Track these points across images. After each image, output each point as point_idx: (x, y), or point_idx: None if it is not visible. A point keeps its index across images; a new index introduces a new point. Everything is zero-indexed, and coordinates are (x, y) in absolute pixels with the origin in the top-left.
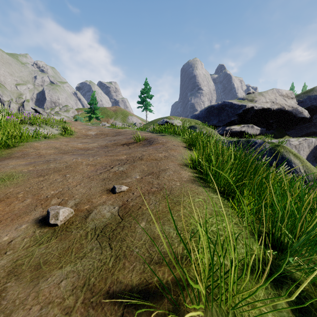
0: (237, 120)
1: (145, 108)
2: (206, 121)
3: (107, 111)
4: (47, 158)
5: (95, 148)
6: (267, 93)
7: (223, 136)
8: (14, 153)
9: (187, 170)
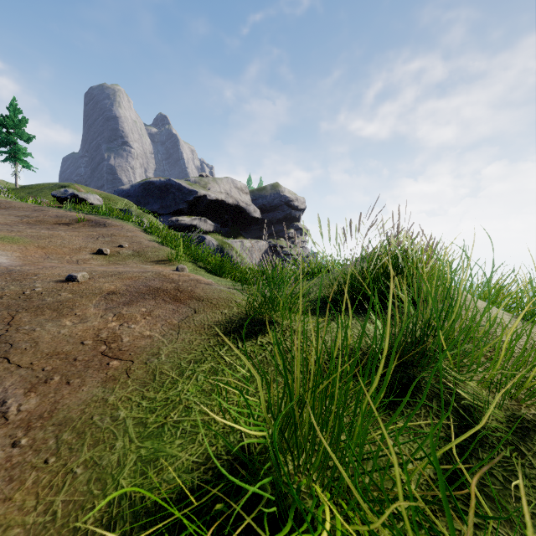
0: (186, 209)
1: (13, 158)
2: (142, 203)
3: None
4: None
5: (18, 224)
6: (222, 182)
7: None
8: None
9: (155, 243)
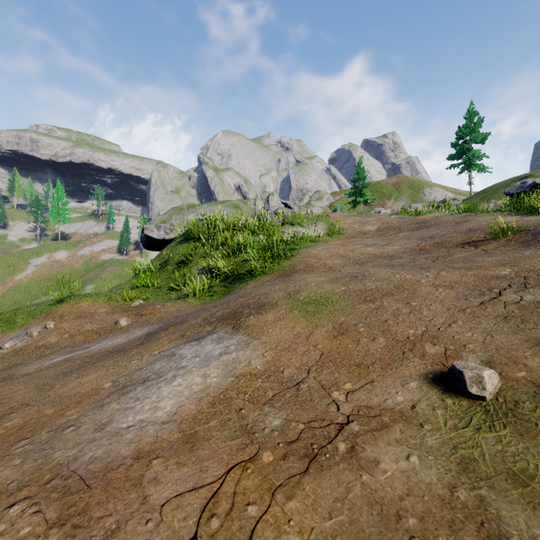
0: None
1: (467, 166)
2: None
3: (382, 188)
4: (347, 273)
5: (404, 254)
6: None
7: None
8: (296, 265)
9: None
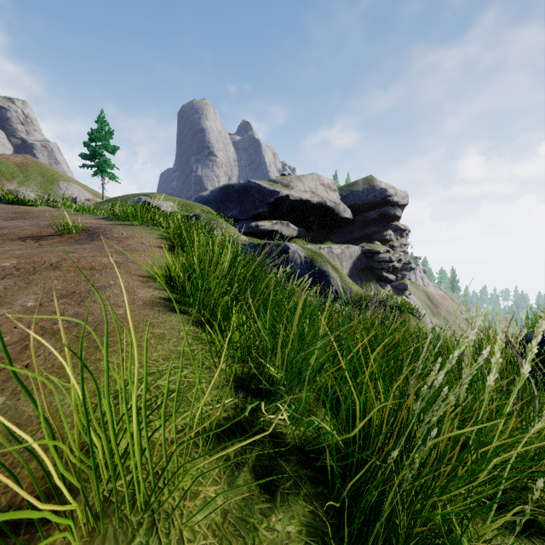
0: (267, 212)
1: (100, 171)
2: (221, 209)
3: None
4: None
5: None
6: (306, 179)
7: (246, 237)
8: None
9: (155, 286)
